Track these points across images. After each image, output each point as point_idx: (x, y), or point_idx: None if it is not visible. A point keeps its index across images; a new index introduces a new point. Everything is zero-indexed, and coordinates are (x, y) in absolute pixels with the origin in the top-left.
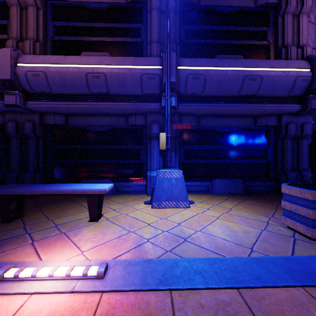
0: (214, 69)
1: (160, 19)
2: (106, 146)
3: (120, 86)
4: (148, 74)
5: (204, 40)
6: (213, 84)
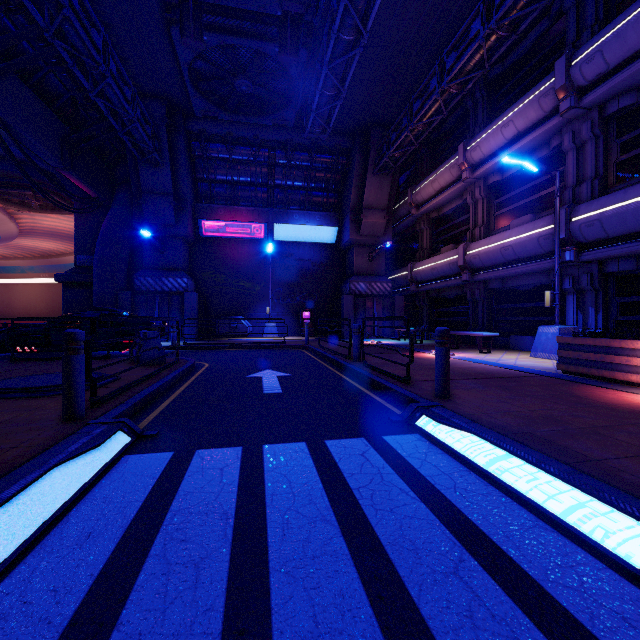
0: (612, 208)
1: (579, 155)
2: (532, 304)
3: (525, 252)
4: (543, 236)
5: None
6: (613, 225)
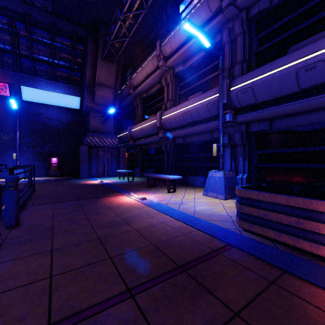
0: (261, 77)
1: (232, 47)
2: (202, 154)
3: (198, 115)
4: (210, 103)
5: (279, 37)
6: (262, 91)
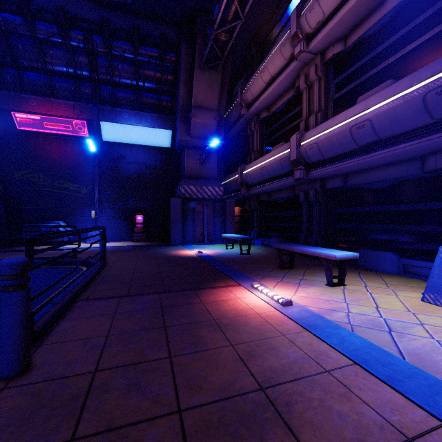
0: None
1: None
2: (391, 207)
3: (393, 125)
4: (435, 89)
5: None
6: None
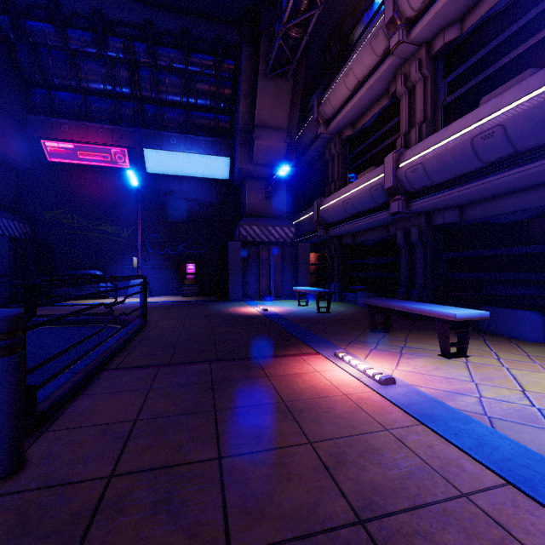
0: None
1: None
2: (532, 248)
3: (538, 130)
4: None
5: None
6: None
